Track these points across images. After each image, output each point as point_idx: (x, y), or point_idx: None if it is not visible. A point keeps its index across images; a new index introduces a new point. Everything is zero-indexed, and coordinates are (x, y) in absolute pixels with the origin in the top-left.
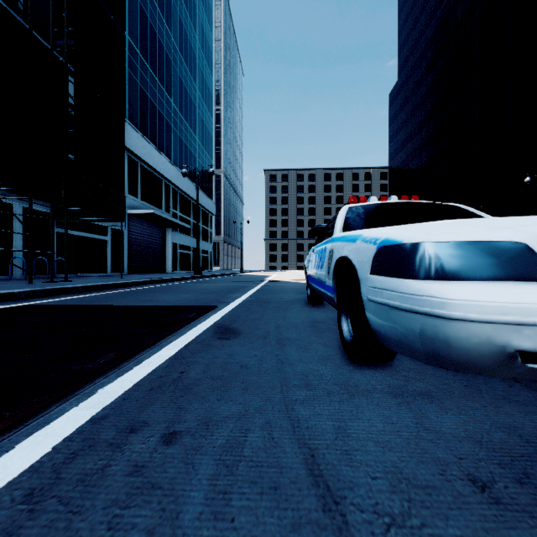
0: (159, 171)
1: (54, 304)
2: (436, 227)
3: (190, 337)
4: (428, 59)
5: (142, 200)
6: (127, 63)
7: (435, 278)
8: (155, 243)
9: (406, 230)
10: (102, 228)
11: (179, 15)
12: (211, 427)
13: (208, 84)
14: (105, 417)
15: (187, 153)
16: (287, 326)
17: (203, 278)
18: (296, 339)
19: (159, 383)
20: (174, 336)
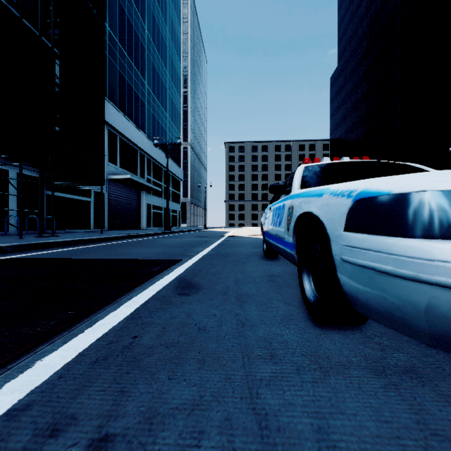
0: (135, 143)
1: (34, 258)
2: (426, 176)
3: (151, 293)
4: (364, 47)
5: (120, 168)
6: (107, 50)
7: (446, 236)
8: (132, 204)
9: (387, 180)
10: (86, 191)
11: (153, 11)
12: (154, 427)
13: (177, 69)
14: (27, 407)
15: (159, 128)
16: (246, 281)
17: (172, 233)
18: (256, 295)
19: (106, 353)
20: (135, 292)
